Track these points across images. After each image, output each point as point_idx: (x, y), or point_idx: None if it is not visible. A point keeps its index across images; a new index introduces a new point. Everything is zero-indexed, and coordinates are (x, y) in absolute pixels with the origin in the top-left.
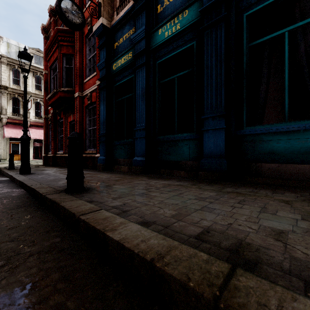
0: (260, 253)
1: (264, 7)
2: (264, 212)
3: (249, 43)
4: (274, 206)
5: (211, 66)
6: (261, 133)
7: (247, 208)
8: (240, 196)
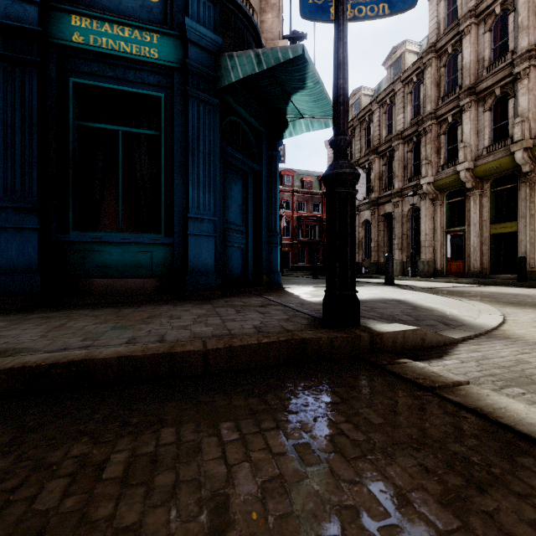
0: (24, 349)
1: (96, 87)
2: (60, 327)
3: (78, 120)
4: (78, 321)
5: (14, 126)
6: (93, 242)
7: (43, 327)
8: (46, 319)
